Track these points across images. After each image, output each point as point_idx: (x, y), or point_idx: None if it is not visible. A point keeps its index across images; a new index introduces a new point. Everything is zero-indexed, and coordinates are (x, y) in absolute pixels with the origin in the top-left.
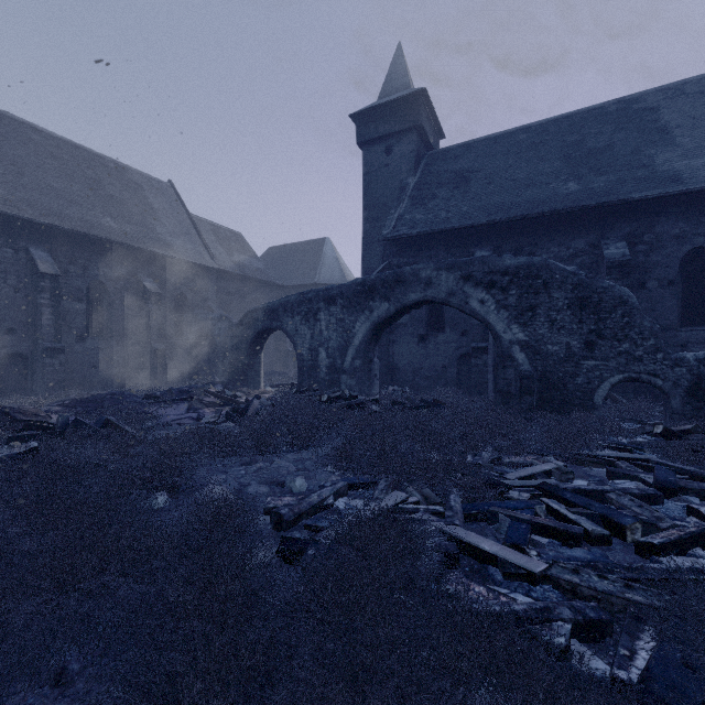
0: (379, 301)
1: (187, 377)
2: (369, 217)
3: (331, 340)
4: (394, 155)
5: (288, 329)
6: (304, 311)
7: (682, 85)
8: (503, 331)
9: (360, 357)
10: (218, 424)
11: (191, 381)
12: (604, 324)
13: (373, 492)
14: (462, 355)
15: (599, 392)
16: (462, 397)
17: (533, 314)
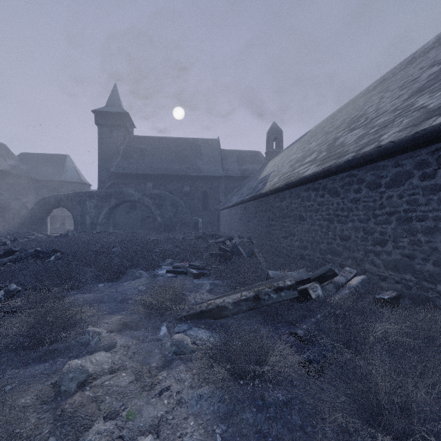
0: (113, 199)
1: None
2: (102, 158)
3: (92, 212)
4: (114, 135)
5: (69, 207)
6: (78, 200)
7: (208, 140)
8: (154, 211)
9: (105, 219)
10: None
11: None
12: (178, 210)
13: None
14: (143, 218)
15: (177, 227)
16: None
17: (162, 207)
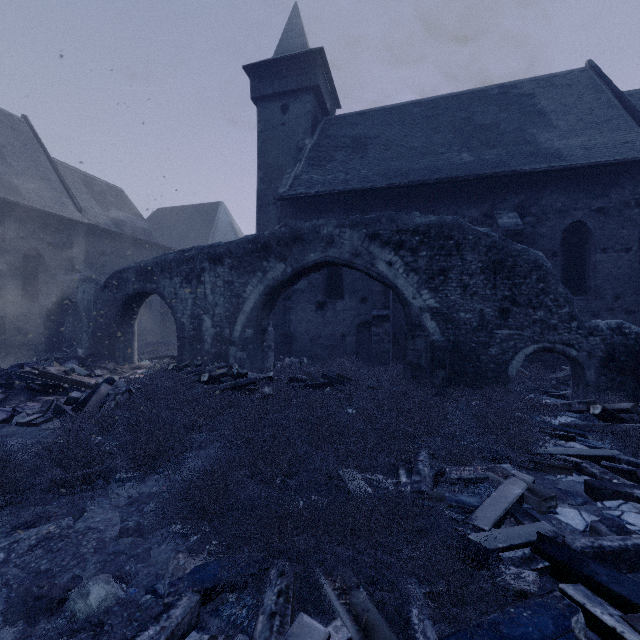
0: (274, 261)
1: (42, 350)
2: (264, 177)
3: (217, 306)
4: (291, 115)
5: (165, 293)
6: (185, 271)
7: (551, 77)
8: (413, 296)
9: (252, 326)
10: (37, 425)
11: (42, 356)
12: (518, 290)
13: (253, 625)
14: (361, 323)
15: (514, 364)
16: (363, 367)
17: (445, 278)
